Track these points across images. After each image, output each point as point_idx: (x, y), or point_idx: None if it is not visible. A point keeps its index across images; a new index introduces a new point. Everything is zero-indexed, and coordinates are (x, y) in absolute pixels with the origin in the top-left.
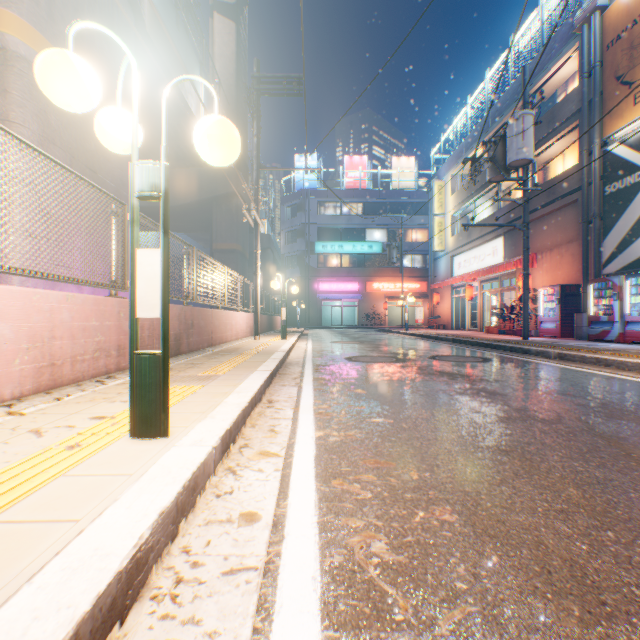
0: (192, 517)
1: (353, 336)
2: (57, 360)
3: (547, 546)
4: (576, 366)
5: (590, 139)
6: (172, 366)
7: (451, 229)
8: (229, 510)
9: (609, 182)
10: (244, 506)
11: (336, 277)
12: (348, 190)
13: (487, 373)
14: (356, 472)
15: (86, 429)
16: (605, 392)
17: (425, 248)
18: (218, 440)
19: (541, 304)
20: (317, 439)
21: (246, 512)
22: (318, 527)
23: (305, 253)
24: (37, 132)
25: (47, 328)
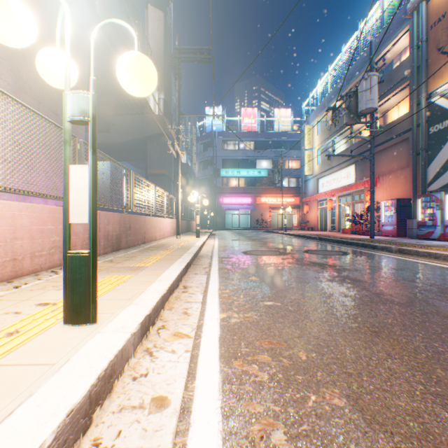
0: (108, 403)
1: (247, 235)
2: (18, 256)
3: (435, 436)
4: (413, 258)
5: (418, 94)
6: (113, 259)
7: (317, 159)
8: (142, 394)
9: (432, 124)
10: (156, 390)
11: (235, 194)
12: (244, 132)
13: (348, 264)
14: (254, 353)
15: (29, 315)
16: (440, 279)
17: (298, 173)
18: (137, 326)
19: (382, 212)
20: (221, 321)
21: (157, 396)
22: (221, 413)
23: (213, 177)
24: (11, 83)
25: (9, 231)
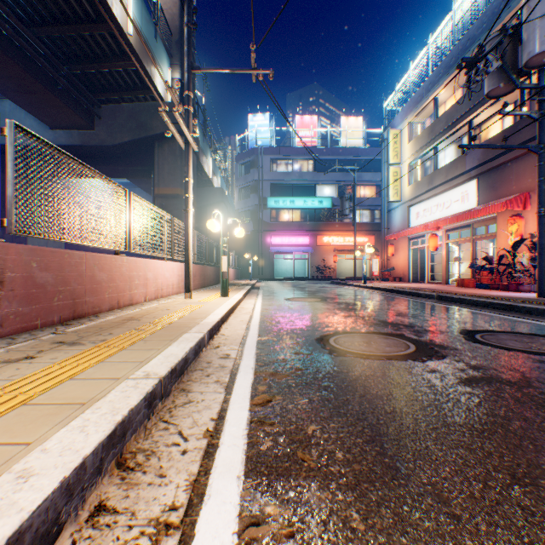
0: None
1: (309, 290)
2: None
3: None
4: None
5: None
6: None
7: (408, 178)
8: None
9: None
10: None
11: (288, 231)
12: (299, 148)
13: None
14: None
15: None
16: None
17: (373, 203)
18: None
19: None
20: None
21: None
22: None
23: (258, 208)
24: None
25: None
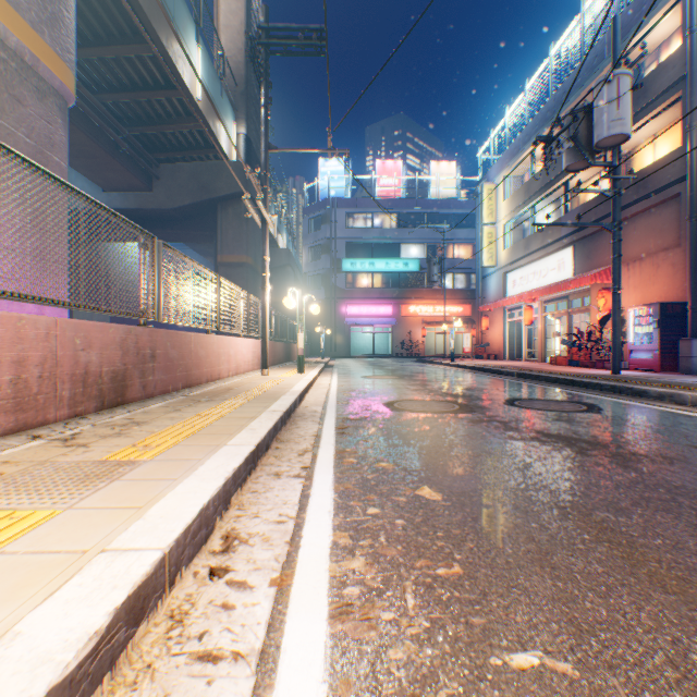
0: None
1: (388, 368)
2: None
3: None
4: None
5: None
6: (82, 431)
7: (504, 241)
8: None
9: None
10: None
11: (366, 299)
12: (380, 199)
13: (627, 437)
14: None
15: None
16: None
17: (469, 266)
18: None
19: (631, 328)
20: None
21: None
22: None
23: (331, 271)
24: None
25: None
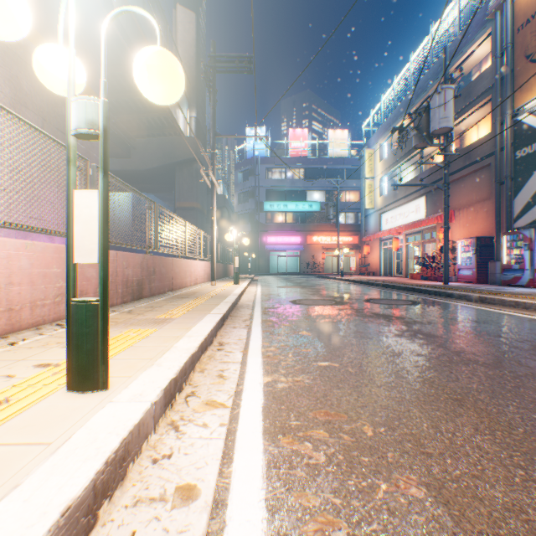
0: (119, 494)
1: (296, 281)
2: (15, 305)
3: None
4: (497, 309)
5: (502, 111)
6: (133, 309)
7: (379, 190)
8: (164, 482)
9: (519, 147)
10: (182, 476)
11: (281, 231)
12: (292, 158)
13: (419, 315)
14: (306, 427)
15: (23, 380)
16: (533, 334)
17: (357, 207)
18: (159, 393)
19: (459, 254)
20: (265, 386)
21: (183, 485)
22: (266, 508)
23: (255, 211)
24: (9, 95)
25: (4, 274)
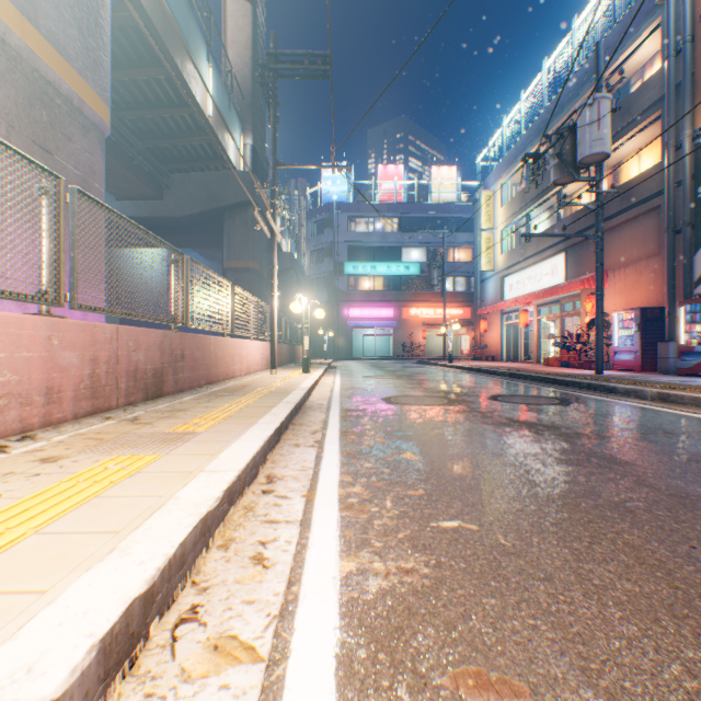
0: None
1: (389, 369)
2: None
3: None
4: (691, 411)
5: (677, 131)
6: (140, 415)
7: (501, 246)
8: None
9: None
10: None
11: (368, 302)
12: (382, 204)
13: (579, 423)
14: None
15: None
16: None
17: (469, 269)
18: (81, 662)
19: (615, 331)
20: (343, 586)
21: None
22: None
23: (333, 275)
24: None
25: None
